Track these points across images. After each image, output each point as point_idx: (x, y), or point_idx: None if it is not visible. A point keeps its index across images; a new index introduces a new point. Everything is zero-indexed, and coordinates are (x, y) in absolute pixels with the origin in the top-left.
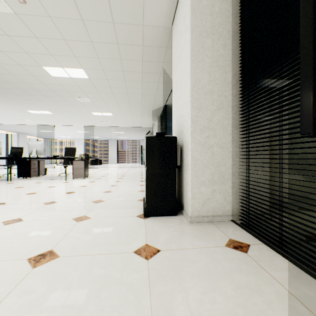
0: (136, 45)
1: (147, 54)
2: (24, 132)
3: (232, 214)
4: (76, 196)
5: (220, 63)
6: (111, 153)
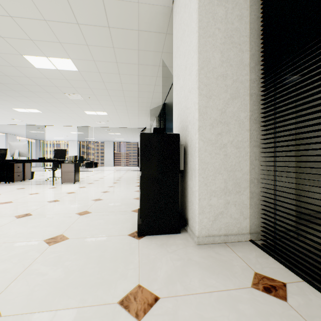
0: (131, 29)
1: (143, 41)
2: (13, 133)
3: (250, 231)
4: (58, 205)
5: (236, 40)
6: (108, 155)
